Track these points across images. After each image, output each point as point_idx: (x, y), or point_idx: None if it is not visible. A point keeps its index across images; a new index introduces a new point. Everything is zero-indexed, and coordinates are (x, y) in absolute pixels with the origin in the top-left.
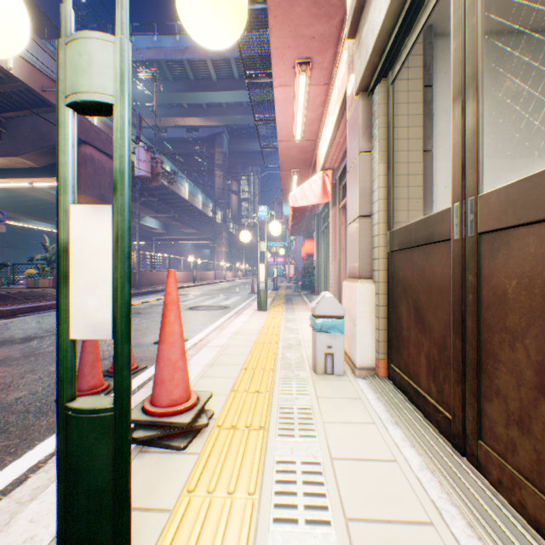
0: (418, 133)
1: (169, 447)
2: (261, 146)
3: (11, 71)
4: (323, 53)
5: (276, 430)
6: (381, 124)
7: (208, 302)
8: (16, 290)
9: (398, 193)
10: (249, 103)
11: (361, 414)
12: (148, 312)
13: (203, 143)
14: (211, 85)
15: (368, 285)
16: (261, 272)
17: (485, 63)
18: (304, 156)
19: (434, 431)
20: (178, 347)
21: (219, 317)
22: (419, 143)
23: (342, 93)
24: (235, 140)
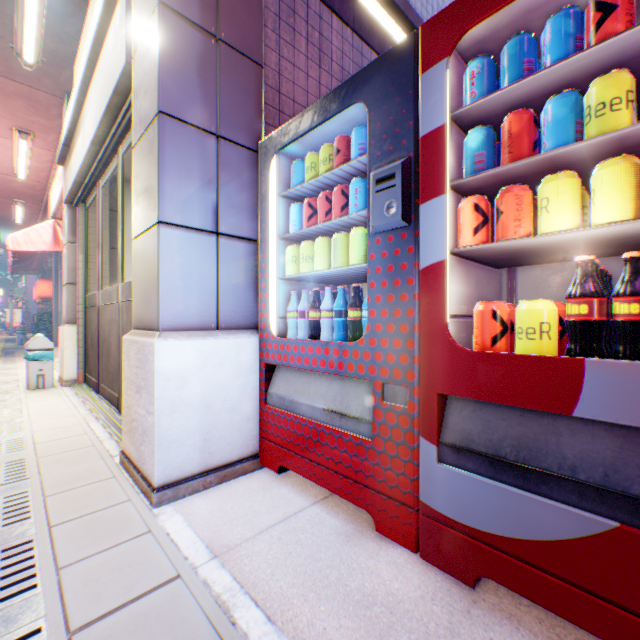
0: (108, 240)
1: None
2: None
3: None
4: (47, 133)
5: None
6: (83, 231)
7: None
8: None
9: (94, 273)
10: None
11: (58, 396)
12: None
13: None
14: None
15: (74, 328)
16: None
17: None
18: (33, 192)
19: (96, 392)
20: None
21: None
22: (108, 246)
23: None
24: None
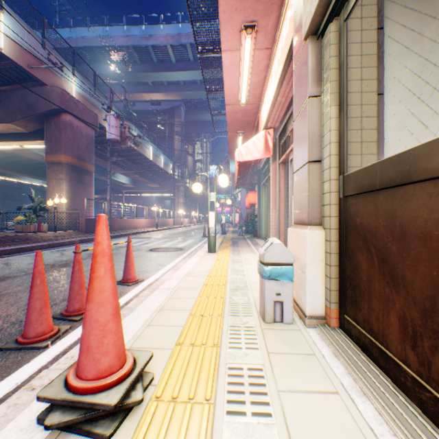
0: (372, 73)
1: (90, 435)
2: (212, 114)
3: (2, 51)
4: (267, 16)
5: (224, 404)
6: (333, 65)
7: (166, 244)
8: (6, 234)
9: (350, 136)
10: (201, 81)
11: (320, 378)
12: (114, 254)
13: (164, 114)
14: (171, 66)
15: (318, 232)
16: (210, 219)
17: (436, 6)
18: (248, 118)
19: (416, 410)
20: (108, 307)
21: (174, 258)
22: (373, 84)
23: (286, 50)
24: (190, 111)
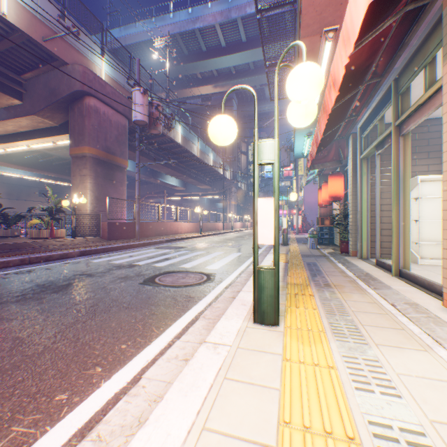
0: None
1: None
2: (266, 66)
3: (5, 17)
4: None
5: None
6: None
7: (191, 264)
8: (10, 241)
9: None
10: (255, 64)
11: None
12: (77, 288)
13: (215, 110)
14: (220, 51)
15: None
16: (261, 221)
17: None
18: None
19: None
20: None
21: (171, 317)
22: None
23: None
24: (243, 104)
